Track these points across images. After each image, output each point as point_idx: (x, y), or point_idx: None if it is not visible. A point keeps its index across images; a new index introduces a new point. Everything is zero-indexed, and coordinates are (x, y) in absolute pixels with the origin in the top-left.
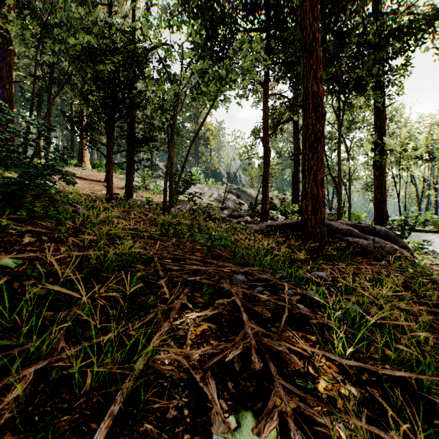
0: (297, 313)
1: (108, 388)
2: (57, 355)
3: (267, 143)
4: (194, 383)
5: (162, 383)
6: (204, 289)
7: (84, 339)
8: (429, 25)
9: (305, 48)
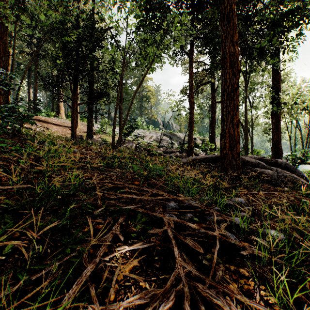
0: (225, 241)
1: None
2: None
3: (192, 97)
4: None
5: None
6: (137, 219)
7: None
8: None
9: (223, 18)
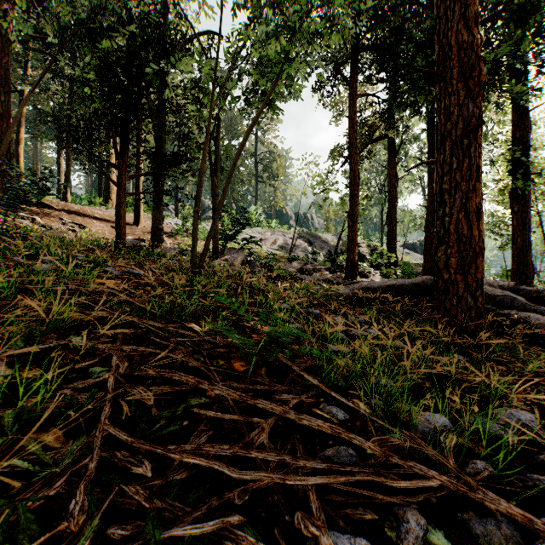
0: None
1: None
2: None
3: (355, 164)
4: None
5: None
6: None
7: None
8: None
9: None
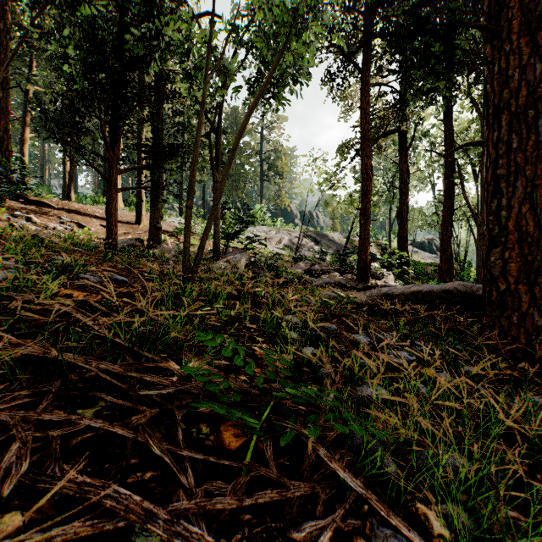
0: None
1: None
2: None
3: (367, 157)
4: None
5: None
6: None
7: None
8: None
9: None
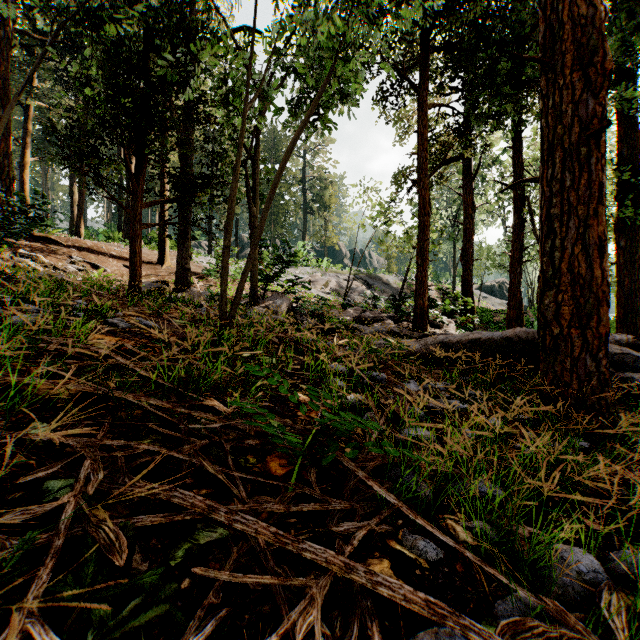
0: None
1: None
2: None
3: (425, 189)
4: None
5: None
6: None
7: None
8: None
9: None
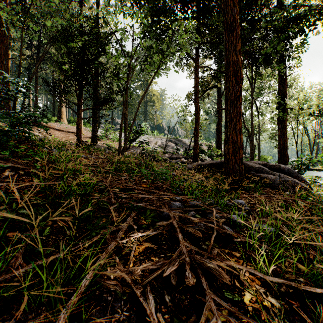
0: (223, 232)
1: (53, 305)
2: (11, 273)
3: (197, 103)
4: (135, 296)
5: (106, 297)
6: (147, 213)
7: (41, 257)
8: (320, 14)
9: (227, 28)
